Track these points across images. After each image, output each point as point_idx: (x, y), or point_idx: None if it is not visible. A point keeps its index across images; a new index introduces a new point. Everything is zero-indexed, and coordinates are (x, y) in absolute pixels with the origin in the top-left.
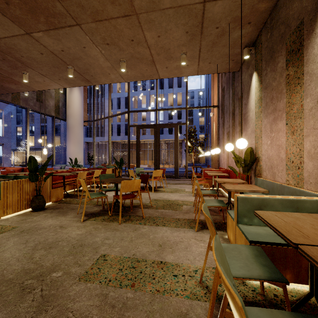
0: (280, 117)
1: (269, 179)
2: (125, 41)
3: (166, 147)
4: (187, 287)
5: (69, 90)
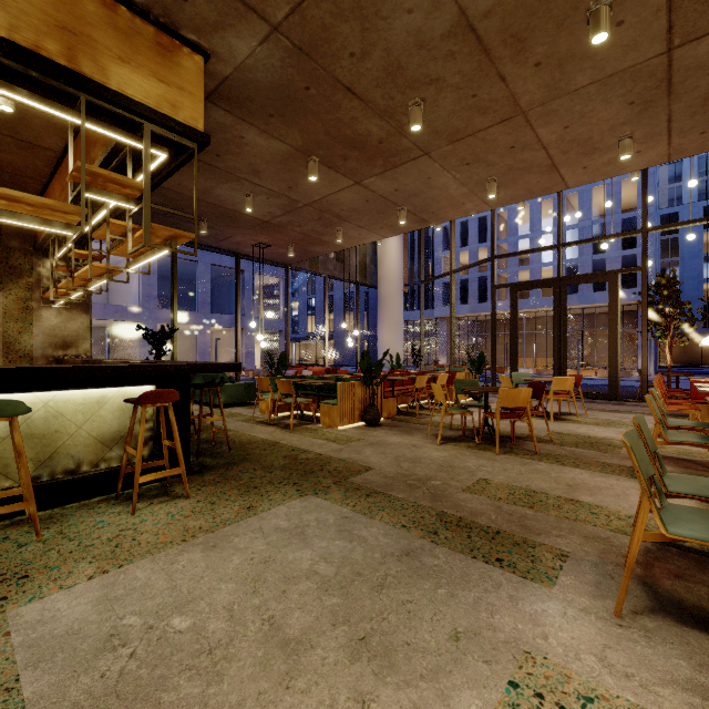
0: None
1: None
2: (498, 153)
3: (587, 325)
4: (611, 524)
5: None
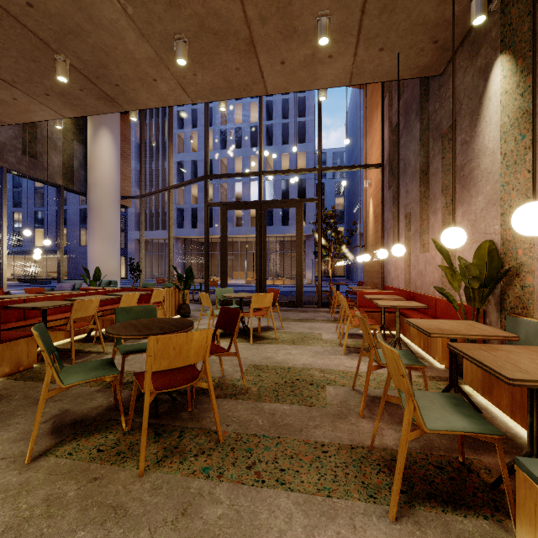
0: None
1: None
2: None
3: (278, 249)
4: None
5: (92, 136)
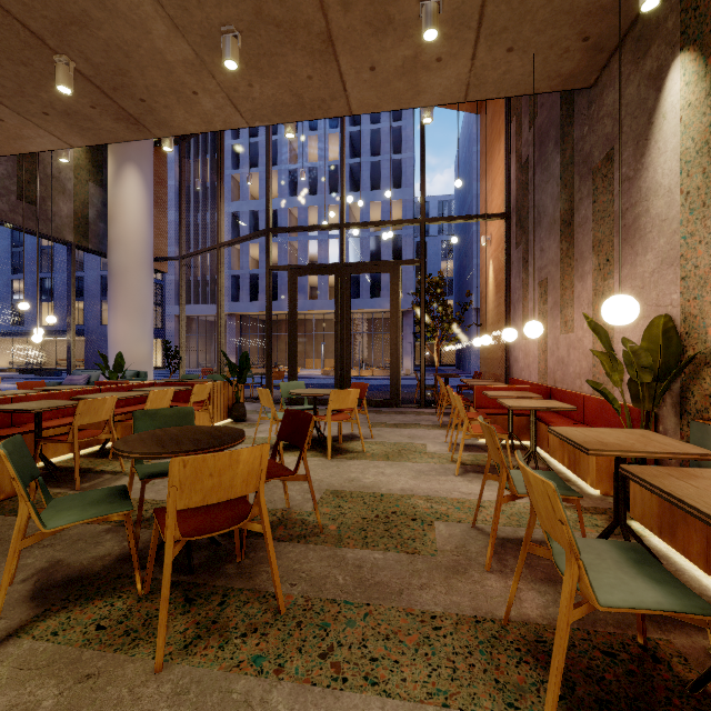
0: None
1: None
2: None
3: (366, 329)
4: None
5: (114, 176)
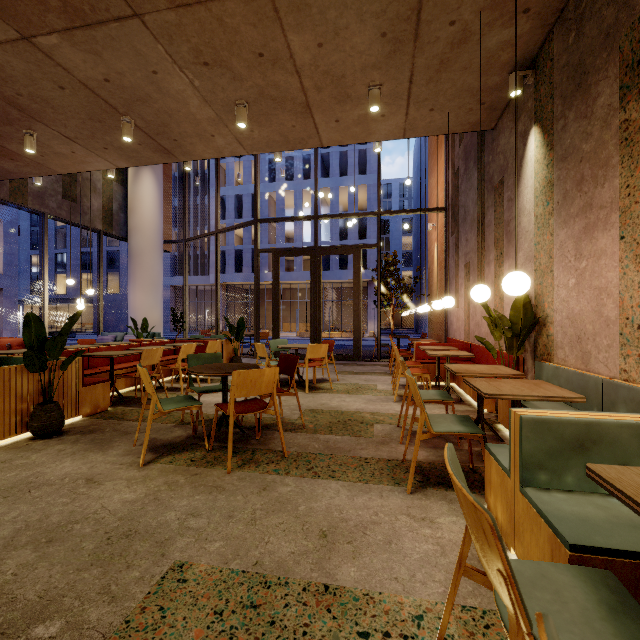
0: (605, 221)
1: (573, 365)
2: (245, 58)
3: (335, 297)
4: None
5: (134, 177)
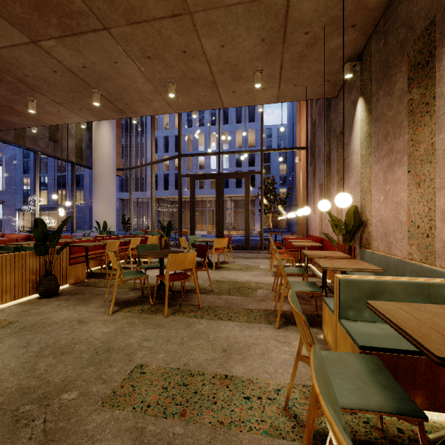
0: (400, 161)
1: (382, 251)
2: (174, 54)
3: (233, 206)
4: (265, 417)
5: (96, 125)
